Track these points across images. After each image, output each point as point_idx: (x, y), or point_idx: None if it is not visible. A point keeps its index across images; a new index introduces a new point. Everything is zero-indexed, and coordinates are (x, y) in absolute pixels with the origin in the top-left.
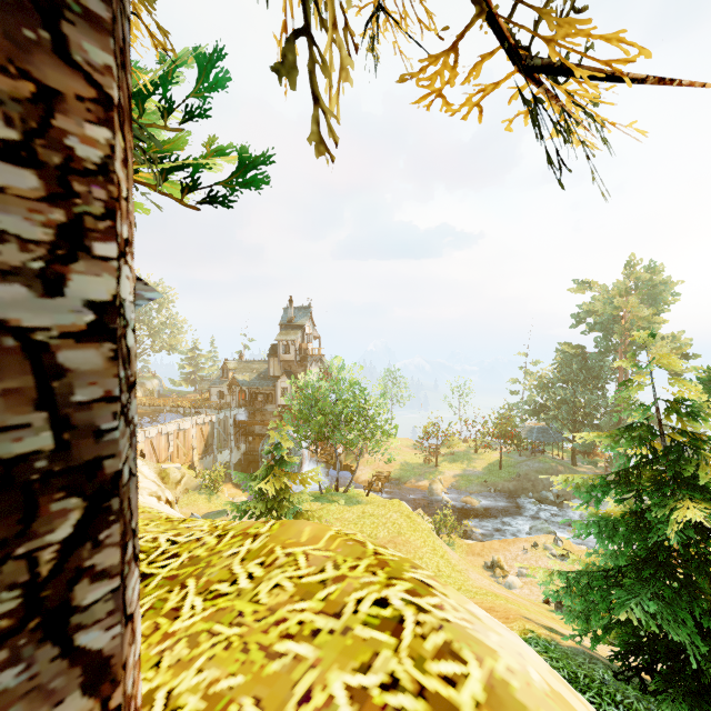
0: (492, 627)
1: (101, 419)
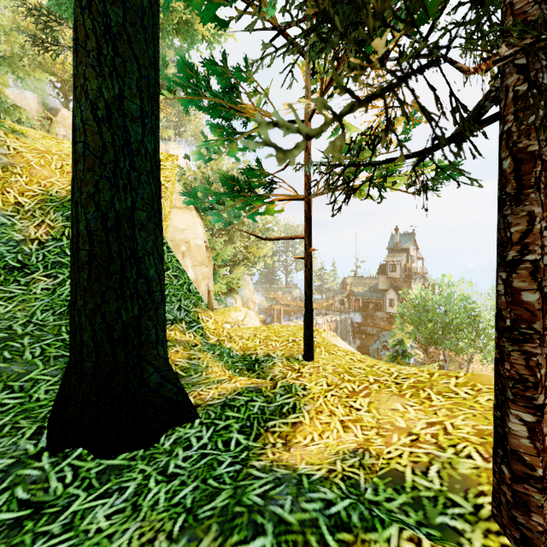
0: None
1: None
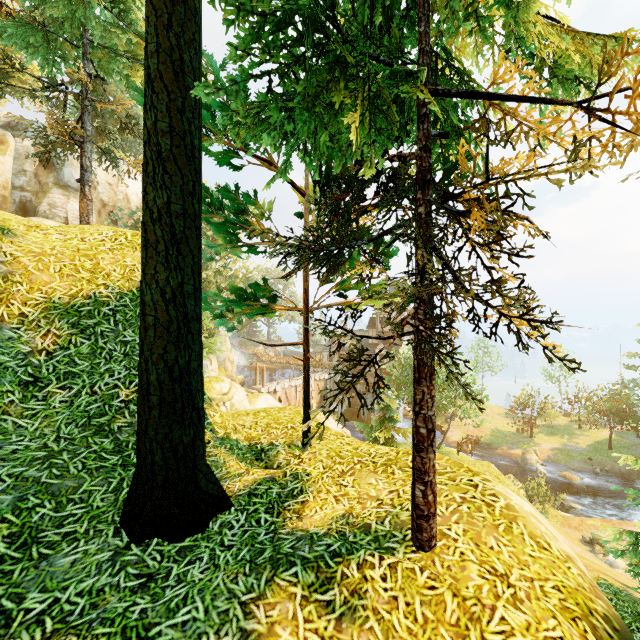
0: (514, 496)
1: (434, 424)
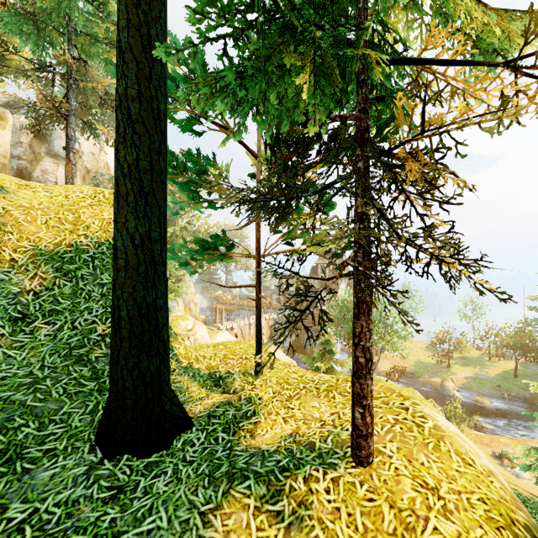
0: (441, 418)
1: (372, 354)
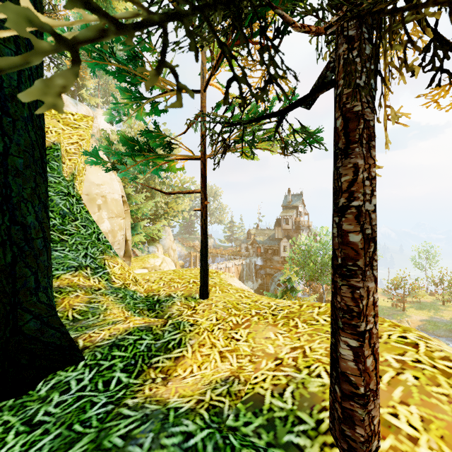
0: None
1: (375, 228)
